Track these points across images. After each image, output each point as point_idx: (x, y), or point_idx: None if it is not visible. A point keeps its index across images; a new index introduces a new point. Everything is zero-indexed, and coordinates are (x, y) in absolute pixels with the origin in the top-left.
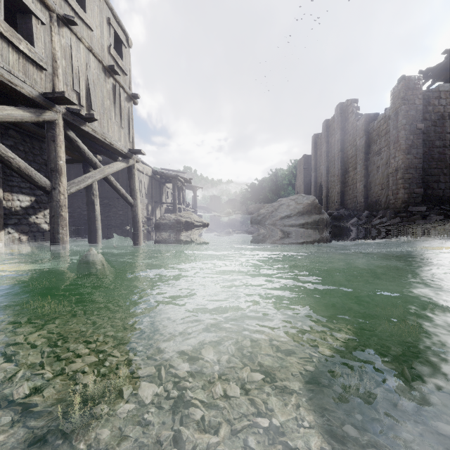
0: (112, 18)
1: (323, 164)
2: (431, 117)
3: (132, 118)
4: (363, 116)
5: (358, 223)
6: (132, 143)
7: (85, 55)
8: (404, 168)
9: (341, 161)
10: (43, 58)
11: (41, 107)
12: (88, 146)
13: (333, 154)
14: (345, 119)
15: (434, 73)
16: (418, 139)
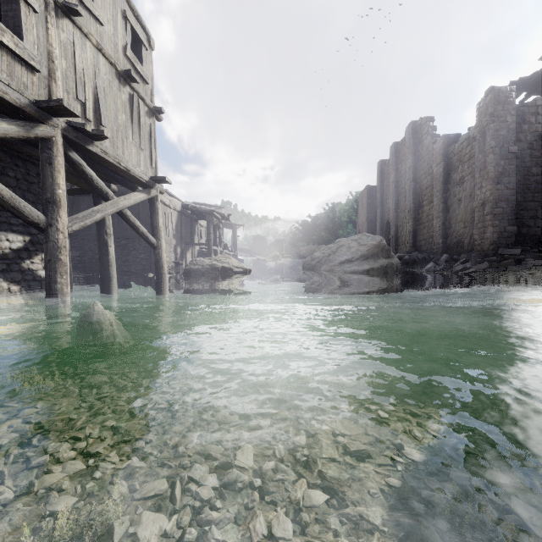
0: (128, 11)
1: (390, 196)
2: (526, 138)
3: (155, 138)
4: (441, 137)
5: (436, 269)
6: (155, 169)
7: (93, 55)
8: (493, 201)
9: (413, 193)
10: (36, 56)
11: (33, 120)
12: (98, 172)
13: (403, 184)
14: (418, 142)
15: (528, 84)
16: (511, 165)
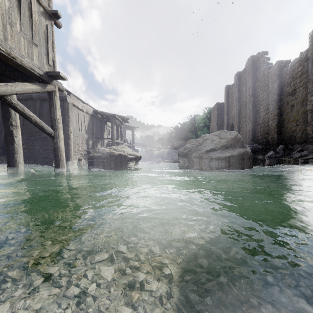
0: None
1: (234, 108)
2: None
3: (53, 40)
4: (276, 63)
5: (276, 155)
6: (53, 67)
7: None
8: None
9: (252, 104)
10: None
11: None
12: None
13: (244, 99)
14: (256, 69)
15: None
16: None
